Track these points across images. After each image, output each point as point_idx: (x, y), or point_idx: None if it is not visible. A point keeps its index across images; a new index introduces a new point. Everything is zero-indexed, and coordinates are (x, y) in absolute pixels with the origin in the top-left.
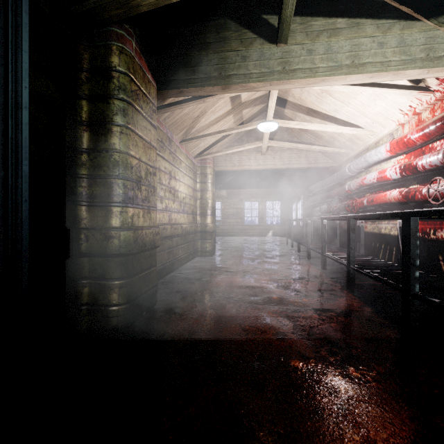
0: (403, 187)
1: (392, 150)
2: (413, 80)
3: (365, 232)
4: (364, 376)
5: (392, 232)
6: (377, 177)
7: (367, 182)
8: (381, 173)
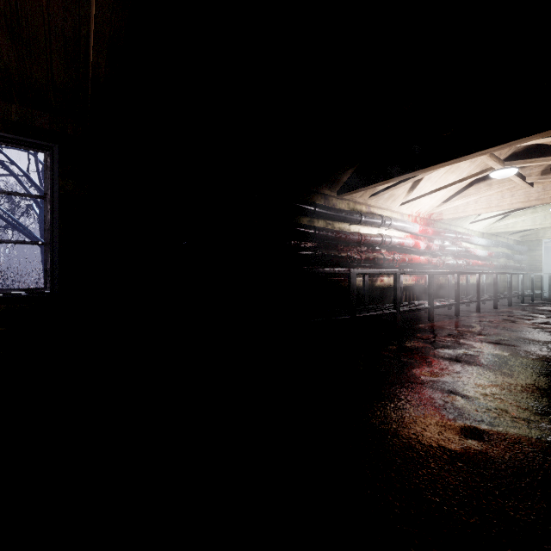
0: (409, 254)
1: (421, 231)
2: (437, 206)
3: (382, 284)
4: (523, 313)
5: (403, 282)
6: (415, 244)
7: (406, 244)
8: (417, 242)
